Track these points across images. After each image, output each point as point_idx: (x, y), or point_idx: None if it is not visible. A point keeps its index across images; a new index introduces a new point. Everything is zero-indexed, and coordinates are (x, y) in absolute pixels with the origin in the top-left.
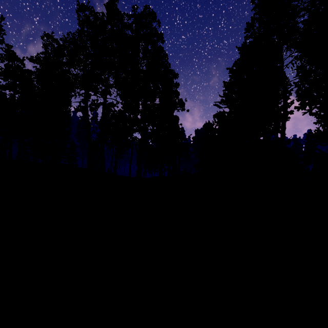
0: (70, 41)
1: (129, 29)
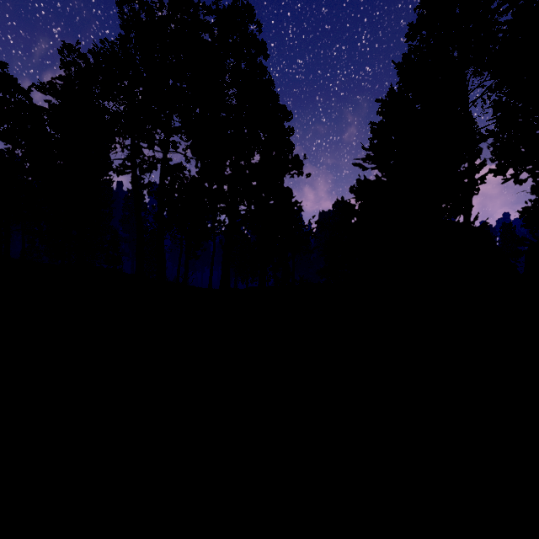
0: (106, 54)
1: (207, 31)
